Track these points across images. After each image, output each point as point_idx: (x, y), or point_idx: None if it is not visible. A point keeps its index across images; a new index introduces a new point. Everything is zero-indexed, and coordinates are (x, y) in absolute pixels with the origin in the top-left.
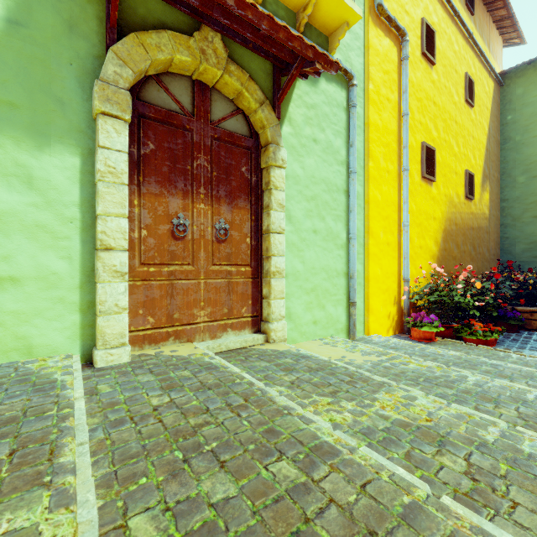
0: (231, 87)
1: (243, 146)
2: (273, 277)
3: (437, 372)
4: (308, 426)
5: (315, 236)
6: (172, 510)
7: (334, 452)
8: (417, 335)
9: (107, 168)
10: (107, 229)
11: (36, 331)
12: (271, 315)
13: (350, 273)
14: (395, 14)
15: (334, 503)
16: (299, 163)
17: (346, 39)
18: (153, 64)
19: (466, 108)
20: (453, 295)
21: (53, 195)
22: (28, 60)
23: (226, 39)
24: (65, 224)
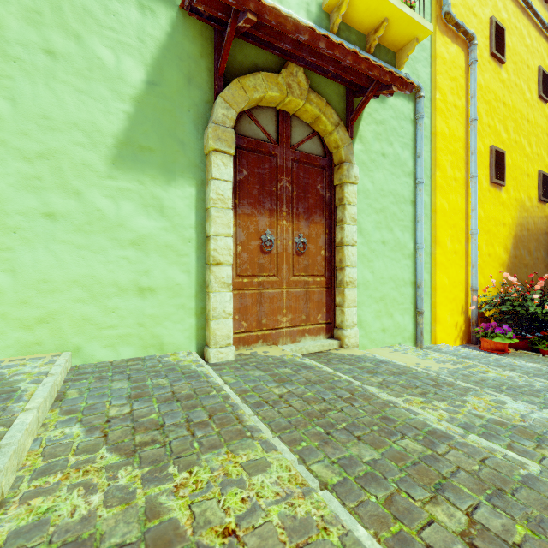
0: (310, 113)
1: (318, 165)
2: (347, 286)
3: (519, 381)
4: (416, 416)
5: (383, 247)
6: (337, 463)
7: (447, 436)
8: (488, 345)
9: (218, 196)
10: (218, 247)
11: (166, 331)
12: (345, 323)
13: (417, 282)
14: (462, 18)
15: (461, 469)
16: (368, 177)
17: (413, 51)
18: (249, 102)
19: (540, 104)
20: (527, 305)
21: (177, 220)
22: (160, 112)
23: (306, 70)
24: (185, 244)
